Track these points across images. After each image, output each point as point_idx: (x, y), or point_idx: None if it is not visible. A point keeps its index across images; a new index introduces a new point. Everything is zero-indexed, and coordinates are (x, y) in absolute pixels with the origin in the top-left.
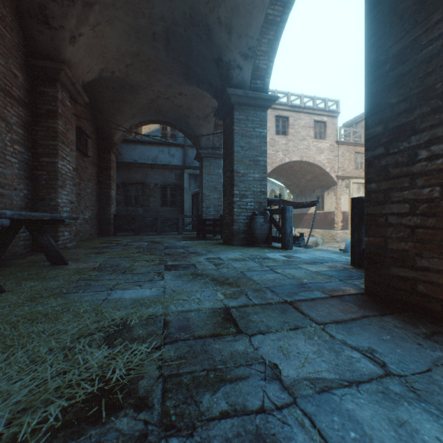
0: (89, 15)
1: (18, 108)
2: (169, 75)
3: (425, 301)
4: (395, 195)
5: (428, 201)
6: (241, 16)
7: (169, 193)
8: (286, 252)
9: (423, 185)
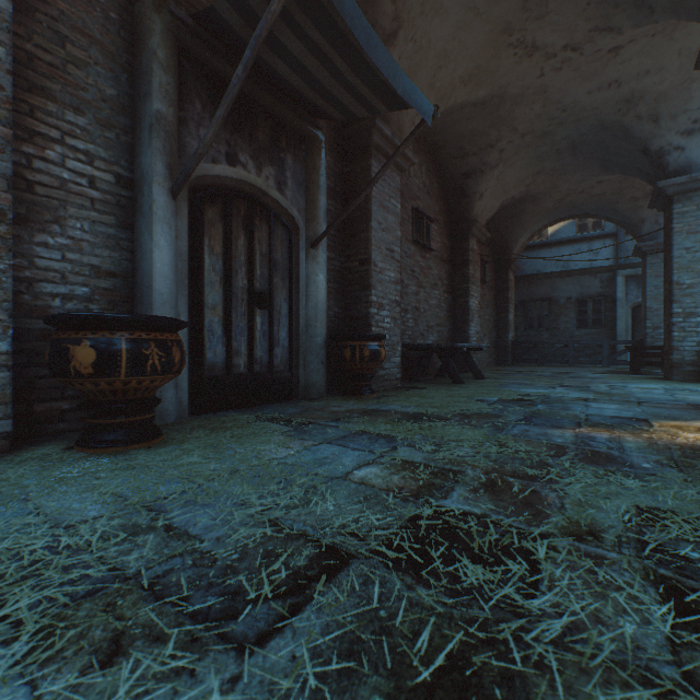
0: (494, 173)
1: (445, 267)
2: (579, 173)
3: None
4: None
5: None
6: (670, 98)
7: (589, 309)
8: None
9: None
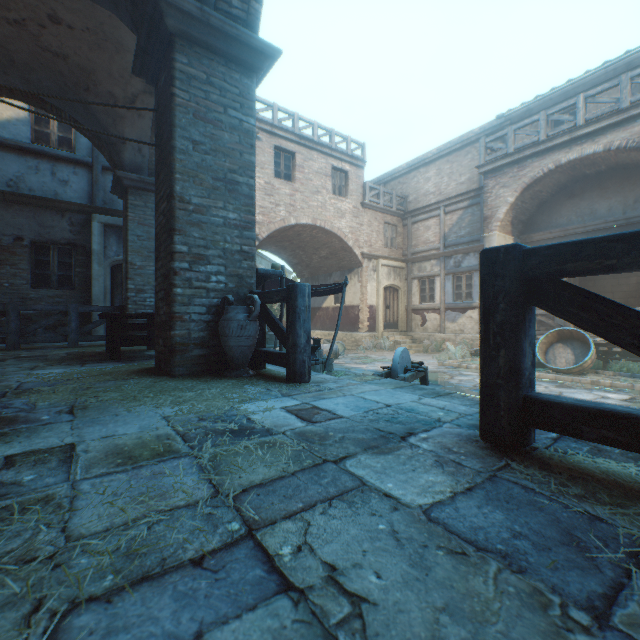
0: None
1: None
2: None
3: None
4: None
5: None
6: None
7: (54, 260)
8: (300, 395)
9: None
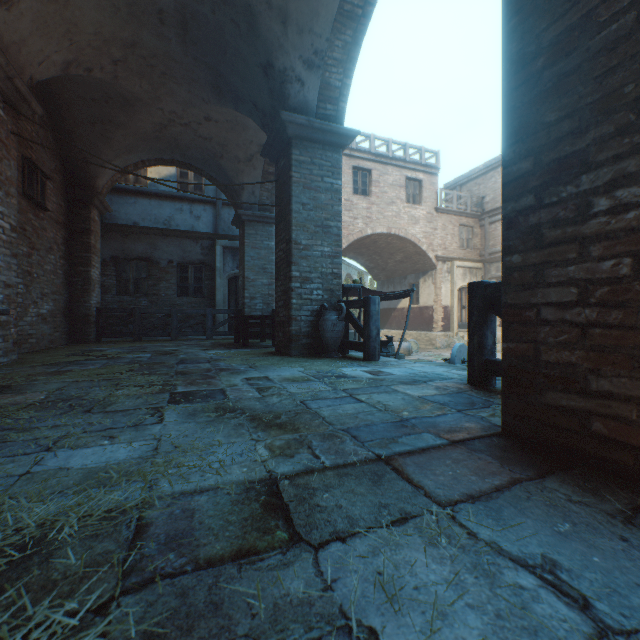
0: None
1: None
2: (188, 86)
3: (605, 448)
4: (553, 273)
5: (611, 282)
6: None
7: (191, 275)
8: (372, 366)
9: (602, 255)
